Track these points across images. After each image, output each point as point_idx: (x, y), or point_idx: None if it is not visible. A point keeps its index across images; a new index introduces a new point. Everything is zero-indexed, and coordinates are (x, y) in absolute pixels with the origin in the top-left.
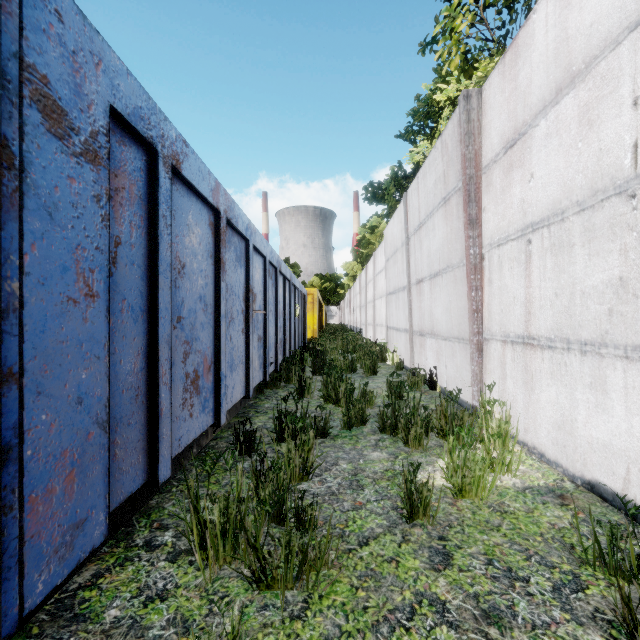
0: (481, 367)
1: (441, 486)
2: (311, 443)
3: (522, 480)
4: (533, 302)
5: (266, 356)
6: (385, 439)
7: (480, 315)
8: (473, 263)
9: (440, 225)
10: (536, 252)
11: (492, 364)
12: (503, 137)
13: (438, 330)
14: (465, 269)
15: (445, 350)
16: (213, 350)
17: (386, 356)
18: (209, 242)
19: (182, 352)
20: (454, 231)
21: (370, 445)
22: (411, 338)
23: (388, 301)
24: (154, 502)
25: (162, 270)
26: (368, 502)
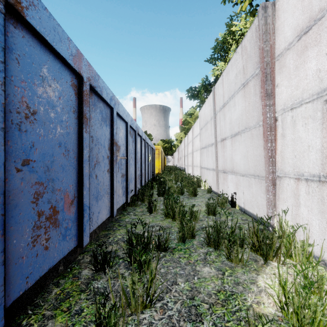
0: (274, 196)
1: (273, 315)
2: (153, 273)
3: None
4: None
5: (127, 186)
6: (211, 252)
7: (274, 160)
8: (269, 123)
9: (240, 102)
10: None
11: (285, 194)
12: (297, 28)
13: (237, 169)
14: (261, 128)
15: (243, 182)
16: (76, 187)
17: (200, 184)
18: (71, 99)
19: (32, 193)
20: (251, 104)
21: (200, 259)
22: (217, 174)
23: (201, 152)
24: None
25: None
26: None
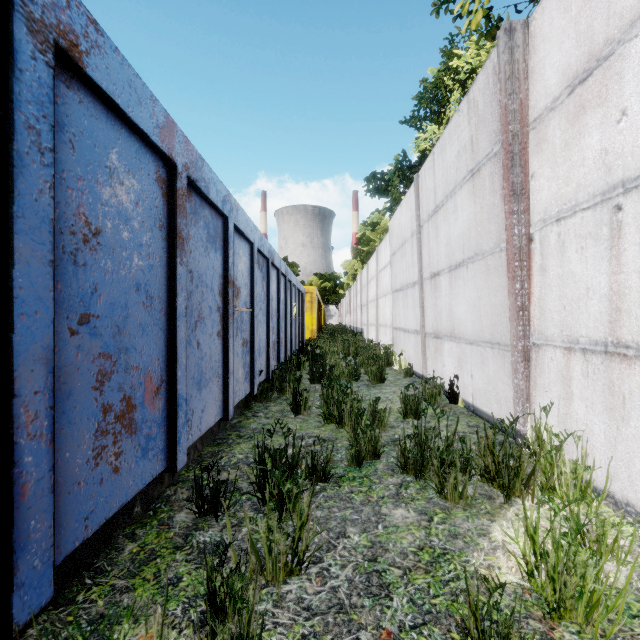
0: (528, 381)
1: (514, 587)
2: (305, 514)
3: (637, 571)
4: (626, 294)
5: (254, 364)
6: (409, 483)
7: (527, 313)
8: (517, 246)
9: (465, 204)
10: (632, 221)
11: (547, 378)
12: (567, 72)
13: (461, 332)
14: (503, 255)
15: (471, 356)
16: (165, 363)
17: (392, 360)
18: (157, 205)
19: (94, 372)
20: (486, 209)
21: (389, 495)
22: (423, 341)
23: (394, 299)
24: (34, 633)
25: (25, 227)
26: (402, 632)
